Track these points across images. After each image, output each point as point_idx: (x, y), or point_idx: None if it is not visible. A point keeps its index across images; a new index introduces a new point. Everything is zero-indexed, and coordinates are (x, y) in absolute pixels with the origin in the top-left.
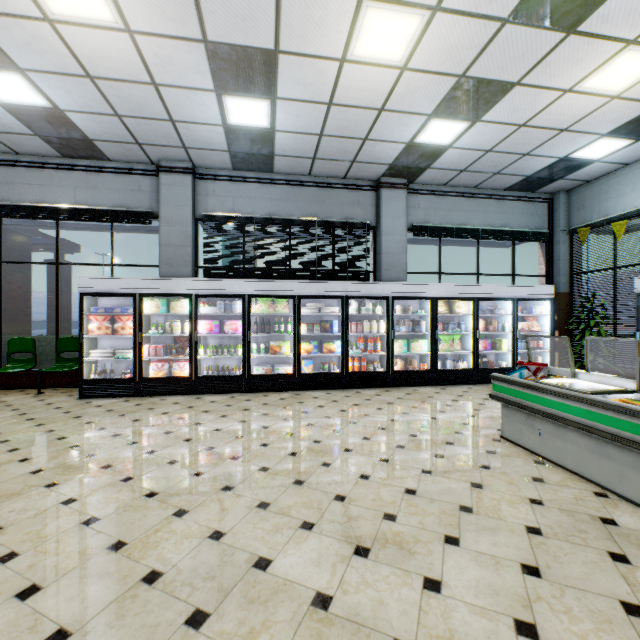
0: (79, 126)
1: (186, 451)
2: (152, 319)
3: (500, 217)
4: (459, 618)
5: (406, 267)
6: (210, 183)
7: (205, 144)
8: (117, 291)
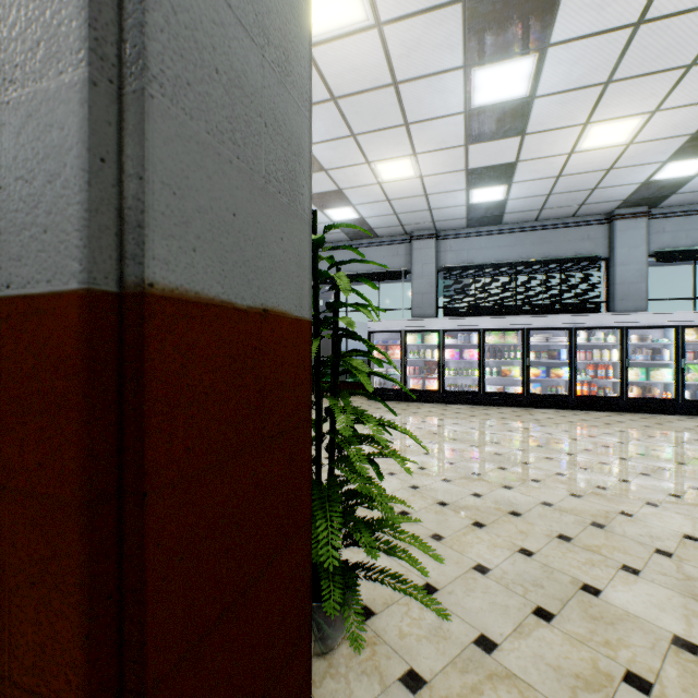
0: (369, 223)
1: (459, 428)
2: (408, 348)
3: None
4: (635, 488)
5: (646, 295)
6: (448, 242)
7: (449, 217)
8: (390, 329)
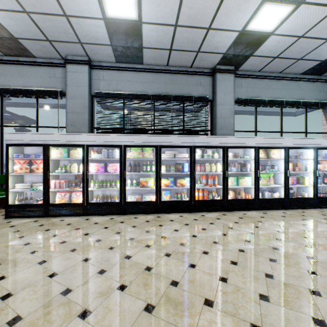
0: (3, 25)
1: (40, 296)
2: (60, 162)
3: (297, 93)
4: None
5: (233, 127)
6: (101, 71)
7: (94, 39)
8: (32, 142)
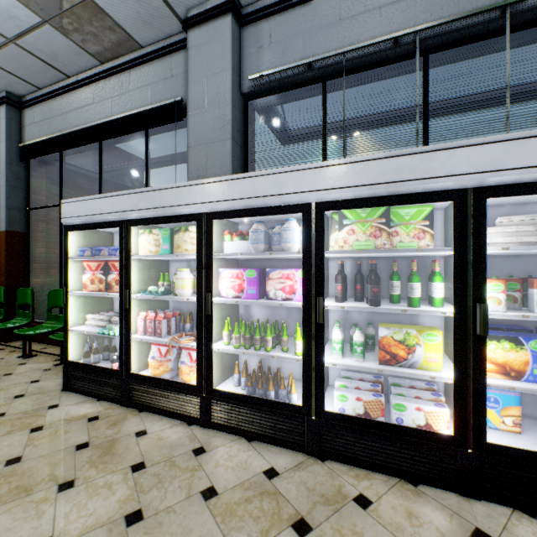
0: None
1: None
2: (171, 267)
3: None
4: None
5: None
6: (264, 25)
7: None
8: (101, 219)
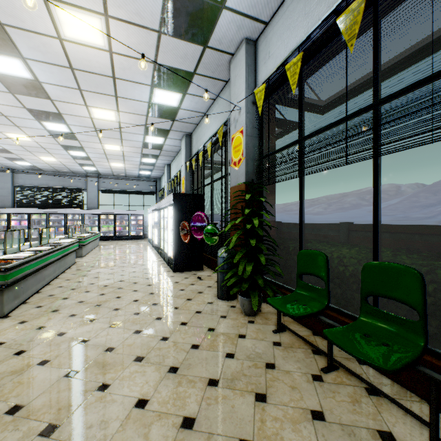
0: None
1: None
2: None
3: (137, 186)
4: None
5: (97, 203)
6: (20, 174)
7: (14, 166)
8: None
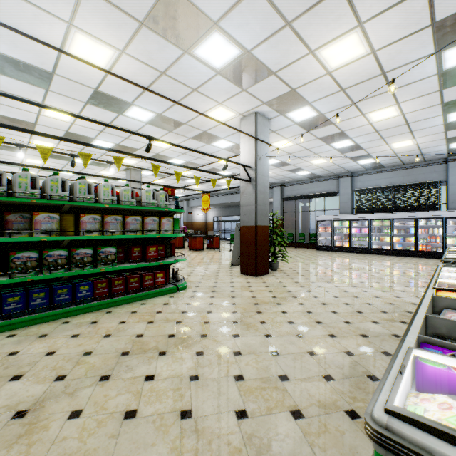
0: (316, 174)
1: (342, 258)
2: (336, 228)
3: None
4: (373, 269)
5: None
6: (358, 177)
7: (354, 168)
8: (326, 219)
